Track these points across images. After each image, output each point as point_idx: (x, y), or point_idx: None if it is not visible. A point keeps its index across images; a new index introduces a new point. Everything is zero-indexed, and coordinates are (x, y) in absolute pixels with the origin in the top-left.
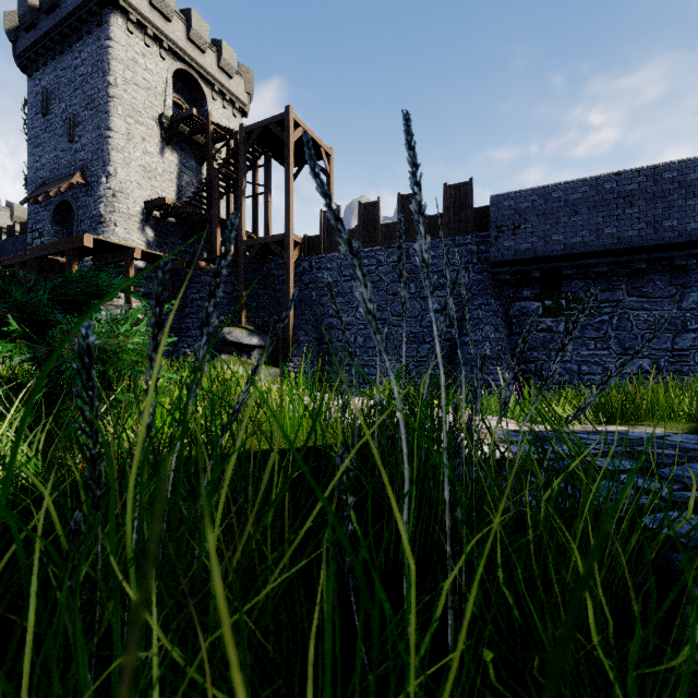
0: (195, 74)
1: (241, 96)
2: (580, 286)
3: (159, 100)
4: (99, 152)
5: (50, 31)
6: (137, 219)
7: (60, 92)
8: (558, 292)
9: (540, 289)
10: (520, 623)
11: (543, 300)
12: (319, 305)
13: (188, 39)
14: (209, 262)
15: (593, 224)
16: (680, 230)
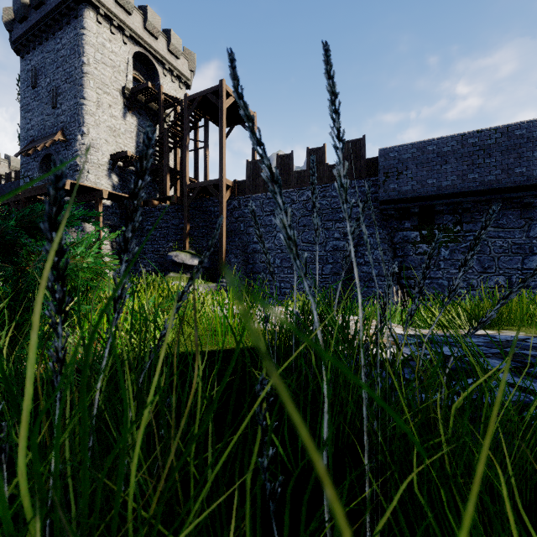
0: (150, 56)
1: (186, 73)
2: (450, 219)
3: (122, 76)
4: (76, 116)
5: (38, 22)
6: (105, 168)
7: (46, 69)
8: (432, 224)
9: (418, 222)
10: (437, 533)
11: (421, 230)
12: (245, 234)
13: (144, 29)
14: (161, 201)
15: (460, 170)
16: (528, 175)
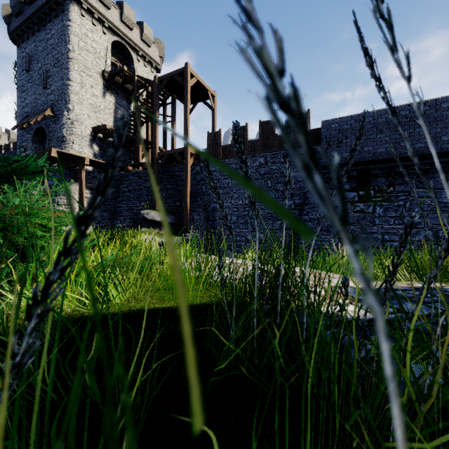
0: (126, 44)
1: (156, 59)
2: (384, 181)
3: (102, 61)
4: (63, 95)
5: (31, 16)
6: (88, 139)
7: (38, 56)
8: (368, 186)
9: (356, 184)
10: None
11: (358, 191)
12: (206, 195)
13: (121, 21)
14: (135, 167)
15: (393, 139)
16: None
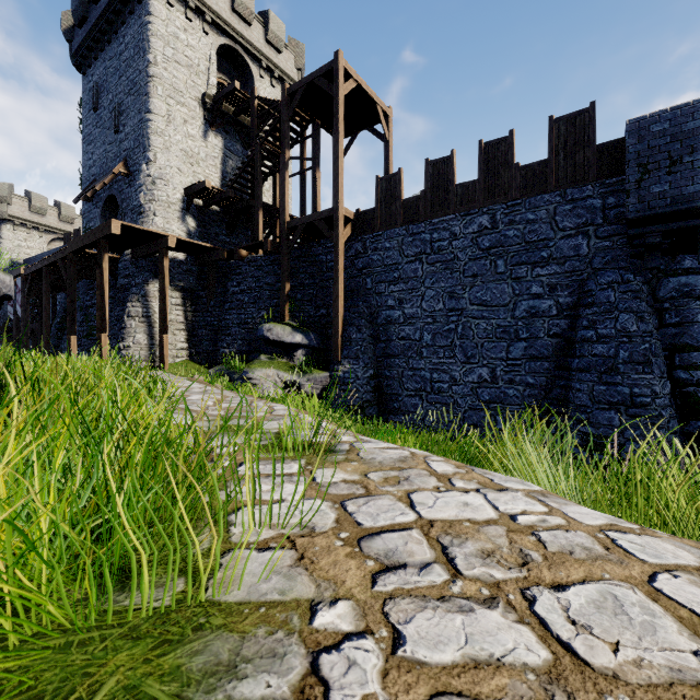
0: (241, 50)
1: (291, 73)
2: None
3: (202, 79)
4: (140, 138)
5: (98, 20)
6: (178, 208)
7: (108, 83)
8: None
9: None
10: None
11: None
12: (374, 295)
13: (232, 11)
14: (251, 250)
15: None
16: None
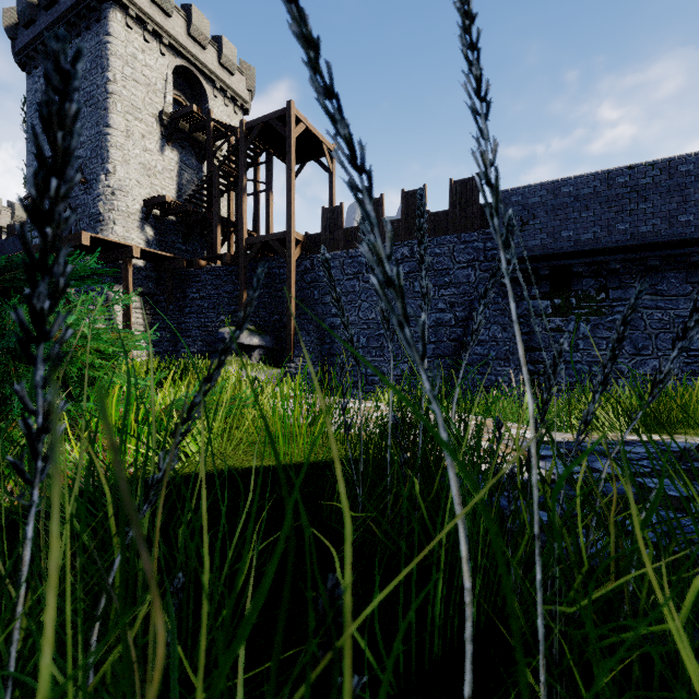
0: (196, 71)
1: (242, 93)
2: (591, 284)
3: (159, 97)
4: (98, 149)
5: (49, 27)
6: (137, 218)
7: None
8: (568, 291)
9: (549, 287)
10: None
11: (552, 299)
12: (321, 305)
13: (188, 35)
14: (210, 261)
15: (605, 219)
16: (696, 225)
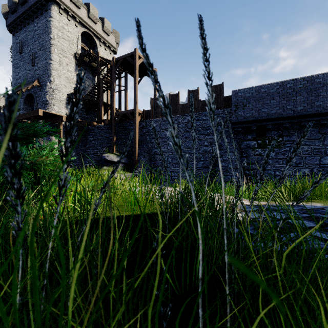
0: (92, 34)
1: (113, 44)
2: (275, 133)
3: (74, 46)
4: (46, 70)
5: (23, 13)
6: (64, 102)
7: (28, 42)
8: (265, 137)
9: (256, 135)
10: None
11: (257, 140)
12: (150, 143)
13: (88, 17)
14: (98, 122)
15: (281, 104)
16: (323, 107)
